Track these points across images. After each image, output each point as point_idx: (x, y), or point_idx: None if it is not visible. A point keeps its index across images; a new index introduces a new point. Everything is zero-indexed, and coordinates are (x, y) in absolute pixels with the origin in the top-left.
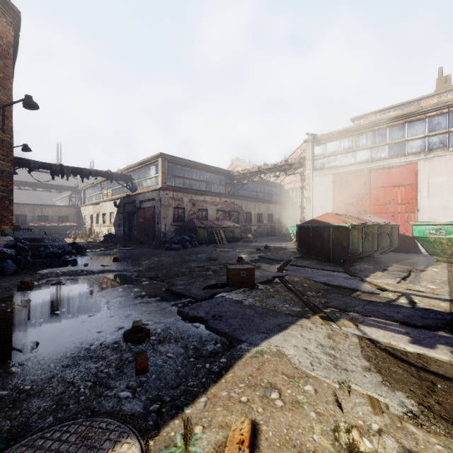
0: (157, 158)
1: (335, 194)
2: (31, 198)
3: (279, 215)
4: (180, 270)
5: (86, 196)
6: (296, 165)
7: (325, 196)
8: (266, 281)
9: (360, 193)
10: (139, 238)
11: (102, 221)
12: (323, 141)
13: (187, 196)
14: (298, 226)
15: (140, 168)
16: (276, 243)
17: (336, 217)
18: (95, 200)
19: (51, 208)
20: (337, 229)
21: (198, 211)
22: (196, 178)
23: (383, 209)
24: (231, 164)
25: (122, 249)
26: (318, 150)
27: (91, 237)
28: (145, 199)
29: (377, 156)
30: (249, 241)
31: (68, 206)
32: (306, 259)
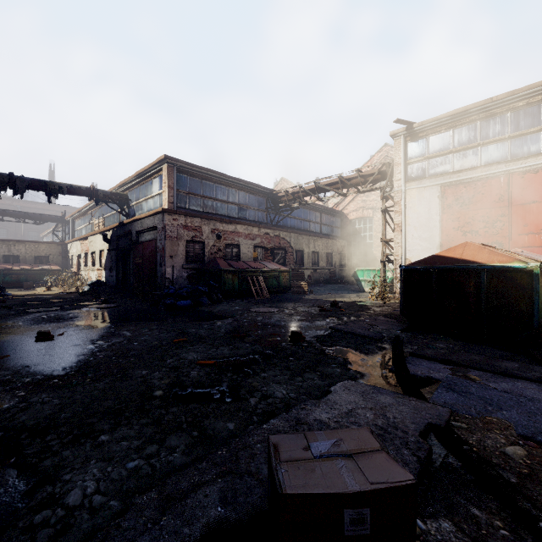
0: (161, 164)
1: (446, 217)
2: (12, 233)
3: (341, 255)
4: (150, 378)
5: (75, 229)
6: (375, 176)
7: (428, 221)
8: (420, 475)
9: (492, 214)
10: (135, 287)
11: (91, 263)
12: (422, 134)
13: (208, 224)
14: (404, 269)
15: (139, 183)
16: (342, 296)
17: (492, 250)
18: (85, 234)
19: (23, 245)
20: (502, 275)
21: (226, 248)
22: (223, 197)
23: (536, 239)
24: (274, 187)
25: (95, 307)
26: (413, 148)
27: (75, 286)
28: (143, 229)
29: (523, 150)
30: (302, 292)
31: (48, 242)
32: (427, 334)
